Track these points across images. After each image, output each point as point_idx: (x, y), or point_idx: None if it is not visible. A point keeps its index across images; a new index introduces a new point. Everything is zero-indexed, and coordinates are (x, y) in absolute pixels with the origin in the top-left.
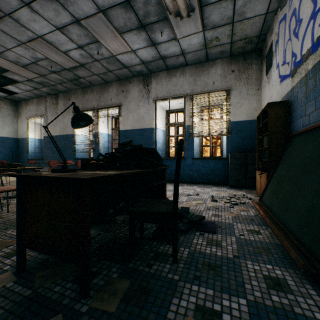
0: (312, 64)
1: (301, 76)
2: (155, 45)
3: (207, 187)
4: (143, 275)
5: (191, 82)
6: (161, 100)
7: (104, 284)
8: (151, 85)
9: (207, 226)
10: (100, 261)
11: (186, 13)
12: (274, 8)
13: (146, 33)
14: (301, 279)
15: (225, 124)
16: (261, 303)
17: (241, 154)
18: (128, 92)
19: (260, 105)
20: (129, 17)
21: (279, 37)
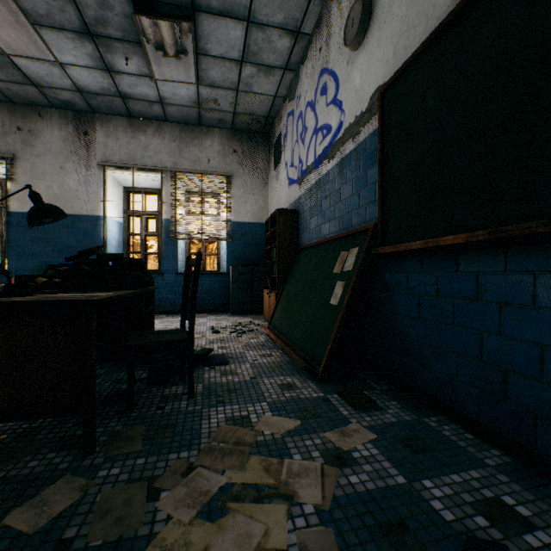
0: (315, 180)
1: (307, 187)
2: (112, 72)
3: (201, 316)
4: (158, 417)
5: (173, 150)
6: (116, 167)
7: (109, 437)
8: (95, 135)
9: (217, 359)
10: (81, 425)
11: (174, 51)
12: (283, 95)
13: (96, 48)
14: (305, 379)
15: (225, 224)
16: (278, 401)
17: (247, 268)
18: (36, 134)
19: (268, 205)
20: (63, 8)
21: (288, 132)
